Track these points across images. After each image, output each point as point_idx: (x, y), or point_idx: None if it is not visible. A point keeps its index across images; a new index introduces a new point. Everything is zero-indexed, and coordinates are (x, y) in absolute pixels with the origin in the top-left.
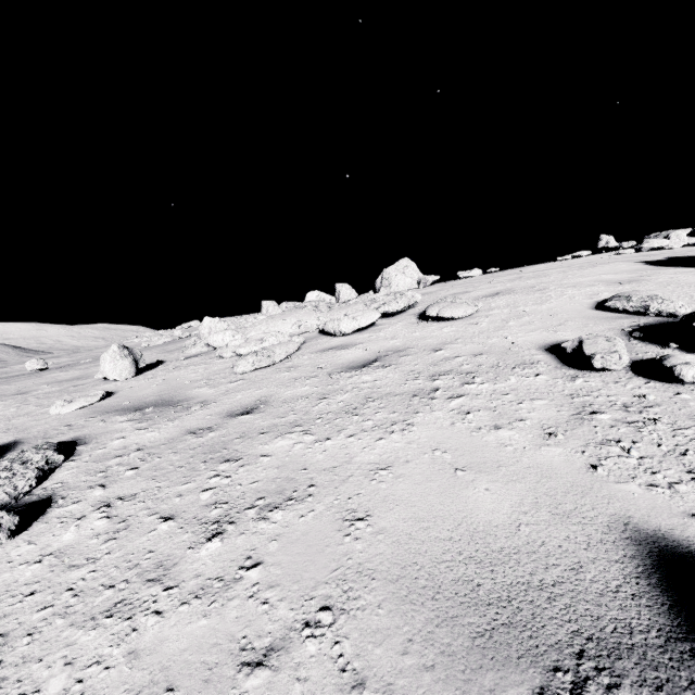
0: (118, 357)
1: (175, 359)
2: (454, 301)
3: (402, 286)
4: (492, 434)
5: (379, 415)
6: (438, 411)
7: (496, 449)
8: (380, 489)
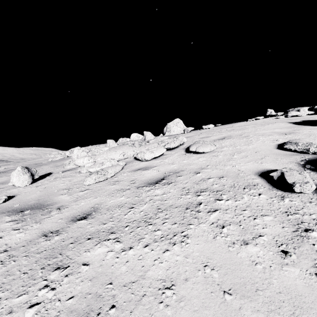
0: (21, 174)
1: (57, 172)
2: (204, 143)
3: (176, 131)
4: (243, 250)
5: (165, 225)
6: (203, 223)
7: (250, 267)
8: (166, 316)
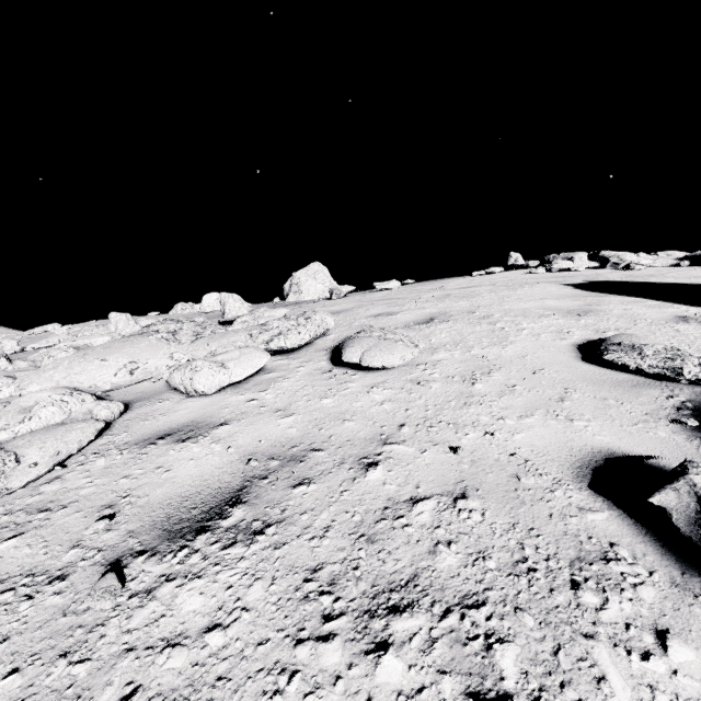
0: None
1: None
2: (384, 336)
3: (313, 292)
4: None
5: None
6: None
7: None
8: None
